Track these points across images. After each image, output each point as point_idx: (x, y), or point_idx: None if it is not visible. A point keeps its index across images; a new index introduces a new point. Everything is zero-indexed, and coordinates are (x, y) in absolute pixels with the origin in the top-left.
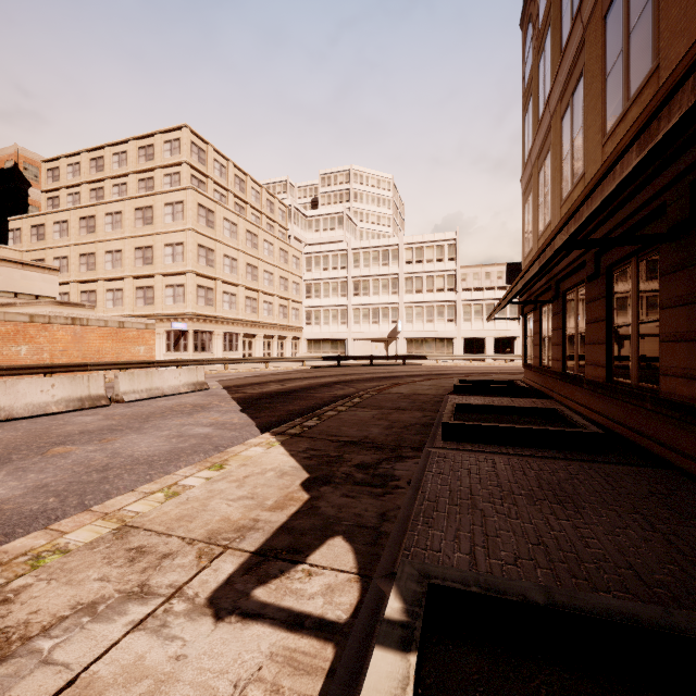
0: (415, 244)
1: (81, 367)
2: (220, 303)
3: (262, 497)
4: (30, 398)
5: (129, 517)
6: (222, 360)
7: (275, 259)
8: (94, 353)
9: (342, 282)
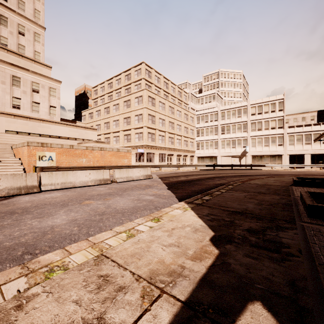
0: (257, 104)
1: (103, 167)
2: (157, 140)
3: (185, 246)
4: (81, 178)
5: (105, 248)
6: (158, 166)
7: (182, 118)
8: (108, 162)
9: (215, 127)
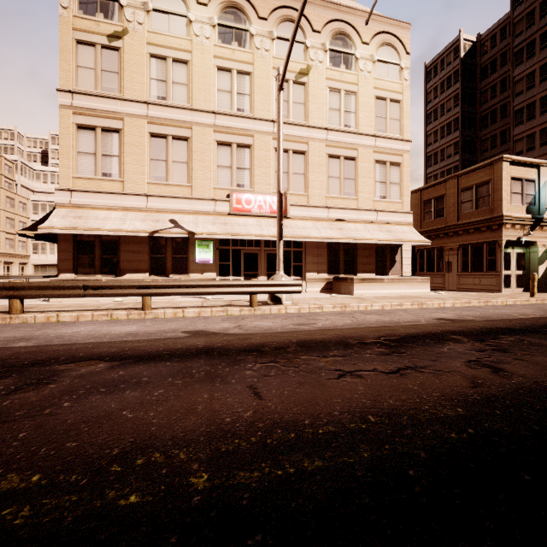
0: None
1: None
2: None
3: None
4: None
5: None
6: None
7: (1, 204)
8: None
9: None
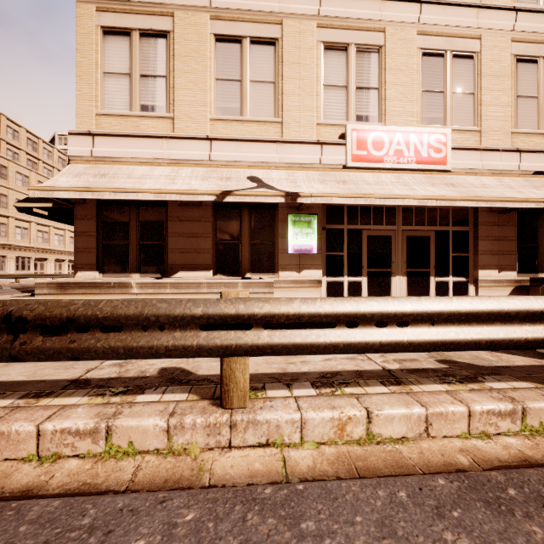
0: None
1: None
2: (12, 235)
3: None
4: None
5: None
6: (14, 275)
7: None
8: None
9: None
